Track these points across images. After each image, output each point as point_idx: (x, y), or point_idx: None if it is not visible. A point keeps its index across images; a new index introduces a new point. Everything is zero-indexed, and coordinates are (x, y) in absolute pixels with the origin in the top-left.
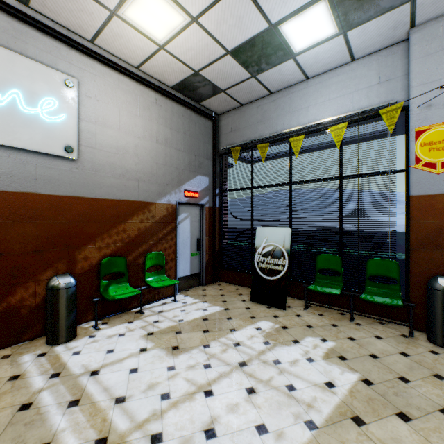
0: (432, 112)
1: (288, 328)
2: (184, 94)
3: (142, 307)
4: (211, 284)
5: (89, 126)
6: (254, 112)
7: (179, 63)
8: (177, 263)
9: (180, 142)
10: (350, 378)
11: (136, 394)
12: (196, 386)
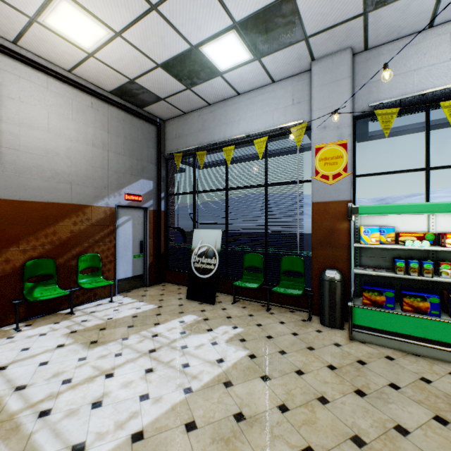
0: (326, 132)
1: (209, 320)
2: (125, 99)
3: (75, 309)
4: (156, 285)
5: (12, 128)
6: (195, 121)
7: (112, 71)
8: (118, 265)
9: (120, 146)
10: (240, 354)
11: (38, 382)
12: (101, 371)
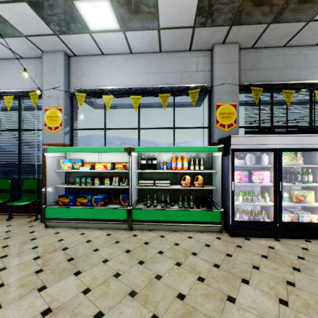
0: (51, 100)
1: None
2: None
3: None
4: None
5: None
6: None
7: None
8: None
9: None
10: None
11: None
12: None
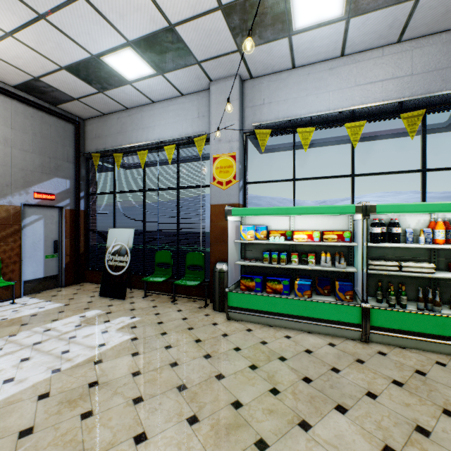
0: (221, 145)
1: (112, 313)
2: (33, 95)
3: None
4: (74, 285)
5: None
6: (114, 123)
7: (11, 67)
8: (25, 266)
9: (28, 143)
10: (124, 338)
11: None
12: None
